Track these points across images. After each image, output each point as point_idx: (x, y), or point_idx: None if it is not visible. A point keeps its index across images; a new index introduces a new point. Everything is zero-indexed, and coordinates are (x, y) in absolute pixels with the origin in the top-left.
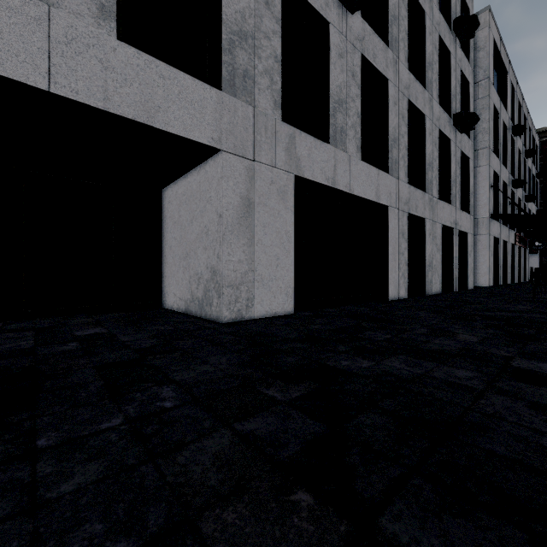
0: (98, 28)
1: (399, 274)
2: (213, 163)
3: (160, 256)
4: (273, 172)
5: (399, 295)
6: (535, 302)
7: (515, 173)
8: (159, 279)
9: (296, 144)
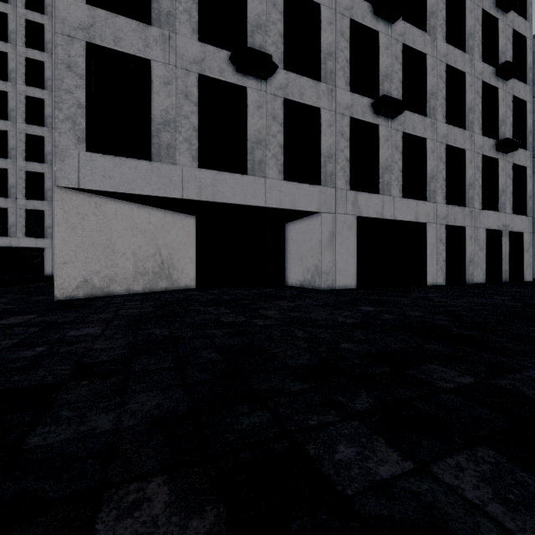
0: (278, 179)
1: (437, 268)
2: (316, 217)
3: (284, 259)
4: (345, 217)
5: (437, 282)
6: None
7: None
8: (284, 270)
9: (358, 199)
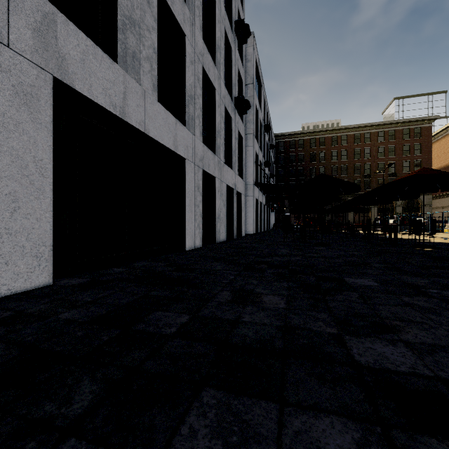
0: None
1: (195, 225)
2: None
3: None
4: (1, 51)
5: (195, 244)
6: (286, 245)
7: (265, 157)
8: None
9: (57, 32)
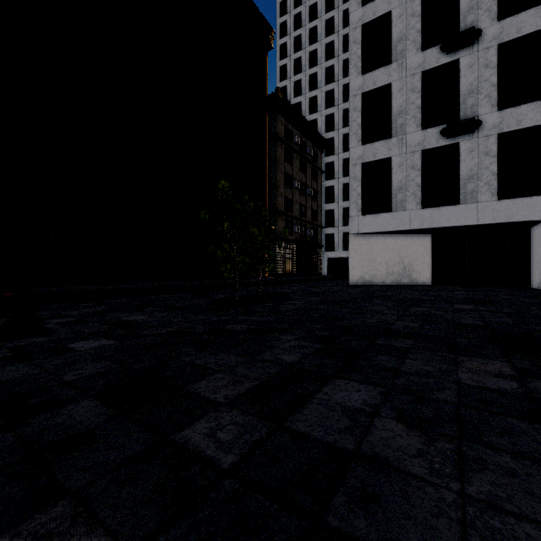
0: (491, 200)
1: None
2: None
3: (528, 262)
4: None
5: None
6: None
7: None
8: (528, 273)
9: None
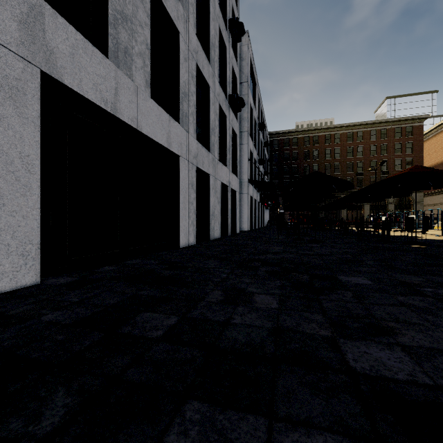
0: None
1: (189, 222)
2: None
3: None
4: None
5: (189, 241)
6: (280, 242)
7: (260, 155)
8: None
9: (45, 25)
